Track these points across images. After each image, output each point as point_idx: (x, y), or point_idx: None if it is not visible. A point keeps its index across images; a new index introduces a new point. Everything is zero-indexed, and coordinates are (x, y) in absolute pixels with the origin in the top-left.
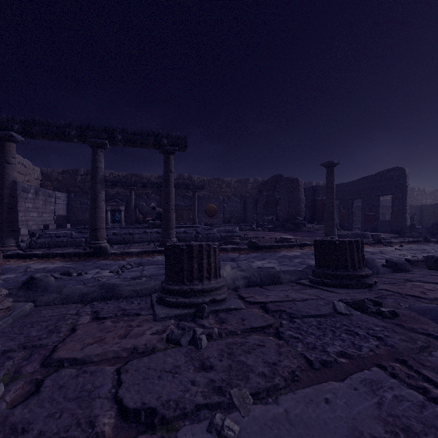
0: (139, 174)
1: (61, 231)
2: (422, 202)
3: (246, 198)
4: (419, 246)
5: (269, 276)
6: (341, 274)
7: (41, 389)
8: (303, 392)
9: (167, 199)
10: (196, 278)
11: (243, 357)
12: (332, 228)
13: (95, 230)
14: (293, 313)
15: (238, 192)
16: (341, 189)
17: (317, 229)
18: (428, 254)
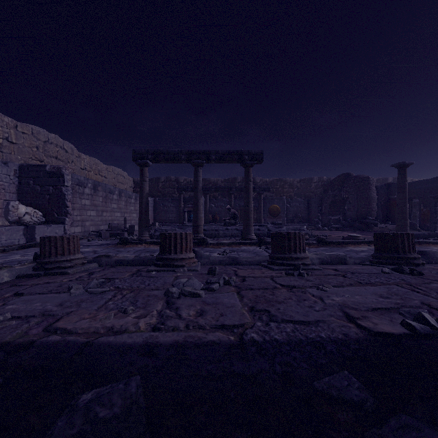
0: (207, 179)
1: (169, 227)
2: None
3: (309, 198)
4: None
5: (338, 258)
6: (394, 256)
7: (246, 280)
8: (355, 287)
9: (247, 203)
10: (292, 251)
11: (326, 280)
12: (404, 227)
13: (197, 226)
14: (354, 272)
15: (301, 192)
16: (422, 187)
17: (392, 229)
18: None
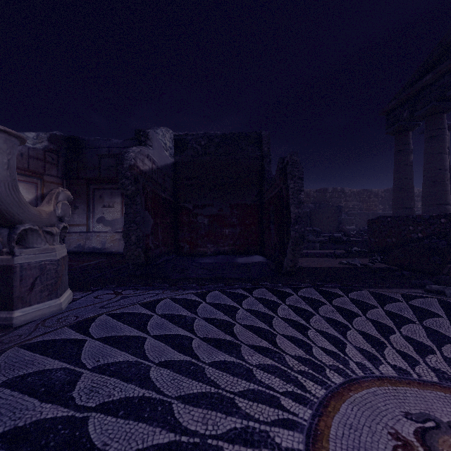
0: None
1: None
2: None
3: None
4: None
5: None
6: None
7: None
8: None
9: None
10: None
11: None
12: None
13: None
14: None
15: None
16: None
17: None
18: None
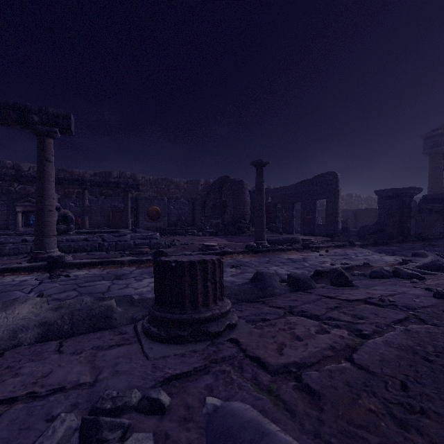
0: (69, 170)
1: None
2: (359, 207)
3: (194, 200)
4: (343, 251)
5: (91, 317)
6: (172, 318)
7: None
8: None
9: (40, 197)
10: None
11: None
12: (262, 233)
13: None
14: None
15: (188, 194)
16: (283, 193)
17: None
18: (347, 260)
